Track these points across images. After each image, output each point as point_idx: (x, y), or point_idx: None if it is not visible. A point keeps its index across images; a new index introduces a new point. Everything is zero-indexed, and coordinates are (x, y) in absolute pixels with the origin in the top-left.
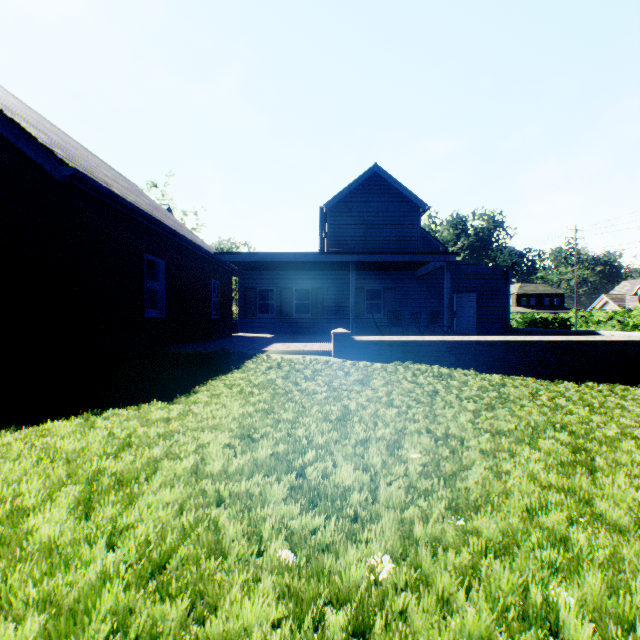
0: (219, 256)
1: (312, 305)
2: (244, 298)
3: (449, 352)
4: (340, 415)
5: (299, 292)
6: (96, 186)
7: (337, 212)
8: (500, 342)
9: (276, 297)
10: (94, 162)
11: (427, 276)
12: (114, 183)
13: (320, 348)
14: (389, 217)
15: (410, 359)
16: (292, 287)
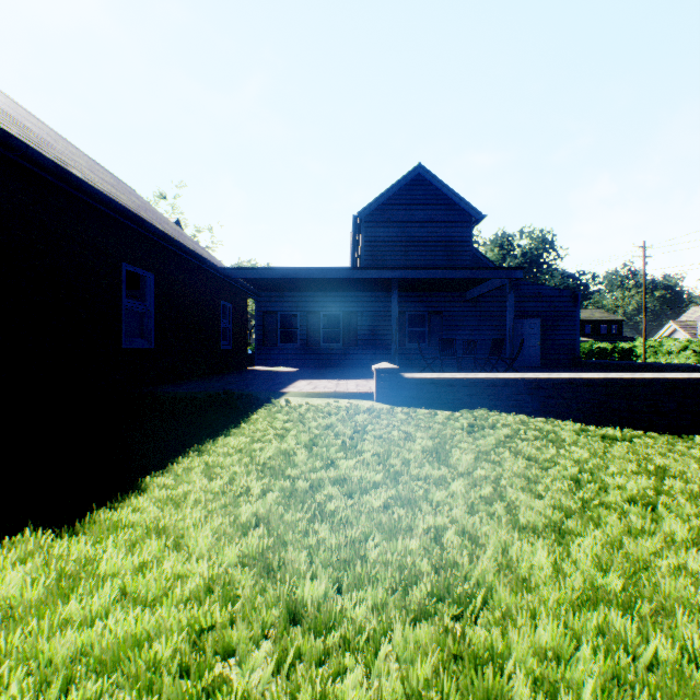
0: (230, 272)
1: (343, 333)
2: (262, 324)
3: (532, 395)
4: (441, 587)
5: (328, 317)
6: (31, 154)
7: (373, 222)
8: (600, 381)
9: (301, 323)
10: (64, 147)
11: (480, 298)
12: (83, 169)
13: (357, 389)
14: (435, 228)
15: (479, 404)
16: (320, 311)
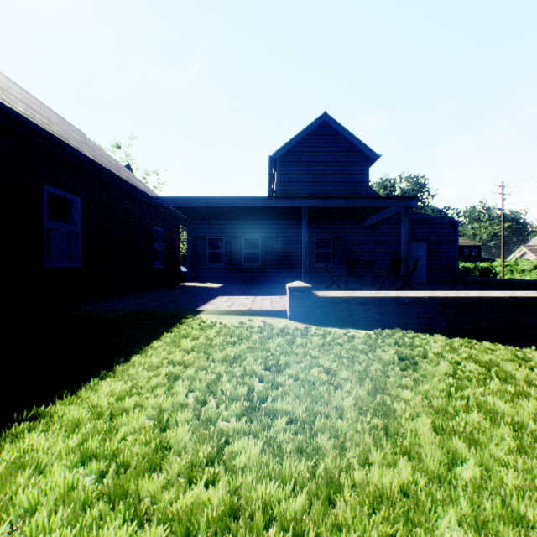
0: (161, 201)
1: (261, 254)
2: (193, 247)
3: (441, 312)
4: None
5: (248, 241)
6: None
7: (286, 162)
8: (507, 299)
9: (225, 246)
10: (3, 83)
11: (376, 225)
12: (8, 95)
13: (272, 306)
14: (338, 167)
15: (390, 322)
16: (241, 236)
